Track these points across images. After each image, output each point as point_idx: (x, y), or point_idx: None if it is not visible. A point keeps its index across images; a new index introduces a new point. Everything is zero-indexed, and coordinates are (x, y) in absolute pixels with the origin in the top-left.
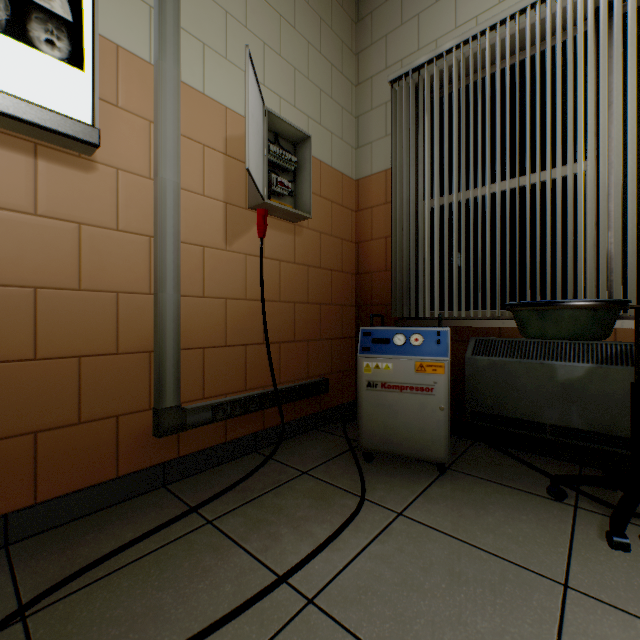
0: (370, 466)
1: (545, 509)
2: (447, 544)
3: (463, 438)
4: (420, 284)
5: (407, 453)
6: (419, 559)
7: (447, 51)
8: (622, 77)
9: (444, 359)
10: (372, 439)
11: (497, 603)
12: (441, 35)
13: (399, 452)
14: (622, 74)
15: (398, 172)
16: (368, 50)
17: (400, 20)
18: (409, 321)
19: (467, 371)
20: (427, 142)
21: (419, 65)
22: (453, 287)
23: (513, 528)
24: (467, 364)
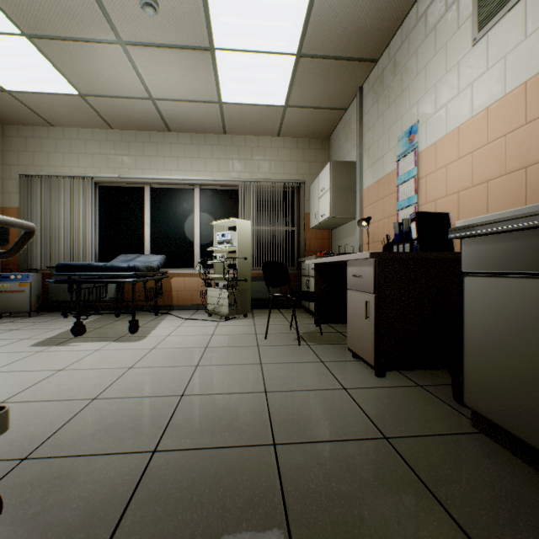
0: (1, 319)
1: (57, 317)
2: (19, 323)
3: (51, 312)
4: (34, 257)
5: (16, 311)
6: (8, 325)
7: (44, 175)
8: (100, 203)
9: (30, 282)
10: (1, 309)
11: (25, 324)
12: (43, 165)
13: (13, 311)
14: (100, 202)
15: (24, 212)
16: (9, 152)
17: (26, 149)
18: (28, 271)
19: (50, 288)
20: (36, 204)
21: (32, 175)
22: (45, 259)
23: (43, 319)
24: (50, 285)
